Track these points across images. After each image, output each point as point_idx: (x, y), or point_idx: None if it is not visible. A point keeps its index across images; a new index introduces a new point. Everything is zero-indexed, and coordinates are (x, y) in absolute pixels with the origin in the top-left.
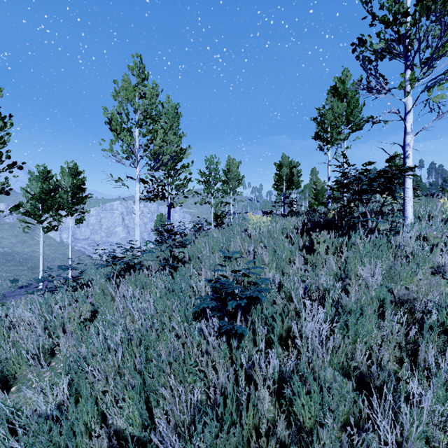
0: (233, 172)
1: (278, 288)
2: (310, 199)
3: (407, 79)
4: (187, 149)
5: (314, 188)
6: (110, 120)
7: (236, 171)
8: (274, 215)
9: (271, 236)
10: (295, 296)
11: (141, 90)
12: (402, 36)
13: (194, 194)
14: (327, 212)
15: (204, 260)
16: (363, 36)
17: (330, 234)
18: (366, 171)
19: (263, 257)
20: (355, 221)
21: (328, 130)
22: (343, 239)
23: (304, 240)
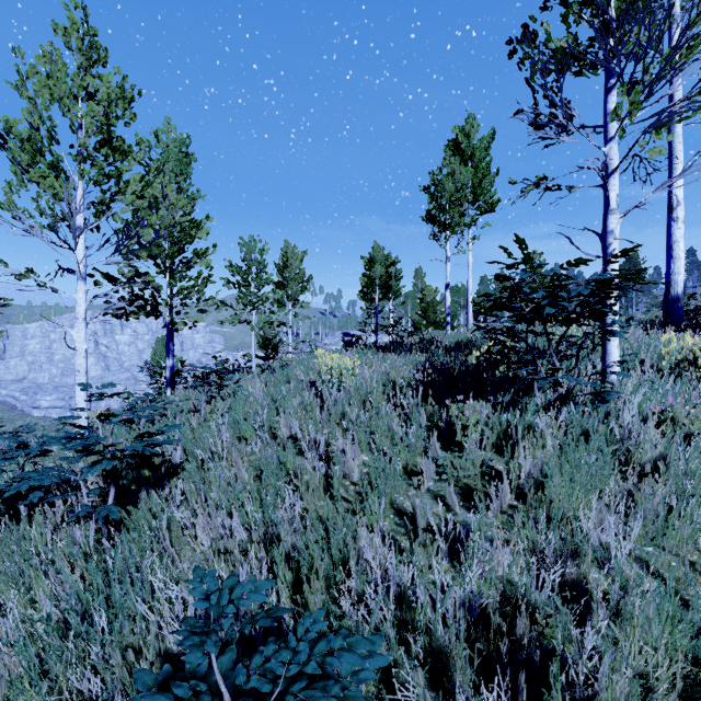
0: (293, 269)
1: (394, 596)
2: (416, 317)
3: (609, 110)
4: (205, 221)
5: (420, 299)
6: (4, 138)
7: (298, 268)
8: (364, 348)
9: (362, 399)
10: (451, 655)
11: (86, 83)
12: (608, 23)
13: (219, 307)
14: (466, 352)
15: (211, 471)
16: (535, 22)
17: (477, 399)
18: (564, 280)
19: (349, 463)
20: (541, 383)
21: (447, 208)
22: (509, 414)
23: (429, 412)
